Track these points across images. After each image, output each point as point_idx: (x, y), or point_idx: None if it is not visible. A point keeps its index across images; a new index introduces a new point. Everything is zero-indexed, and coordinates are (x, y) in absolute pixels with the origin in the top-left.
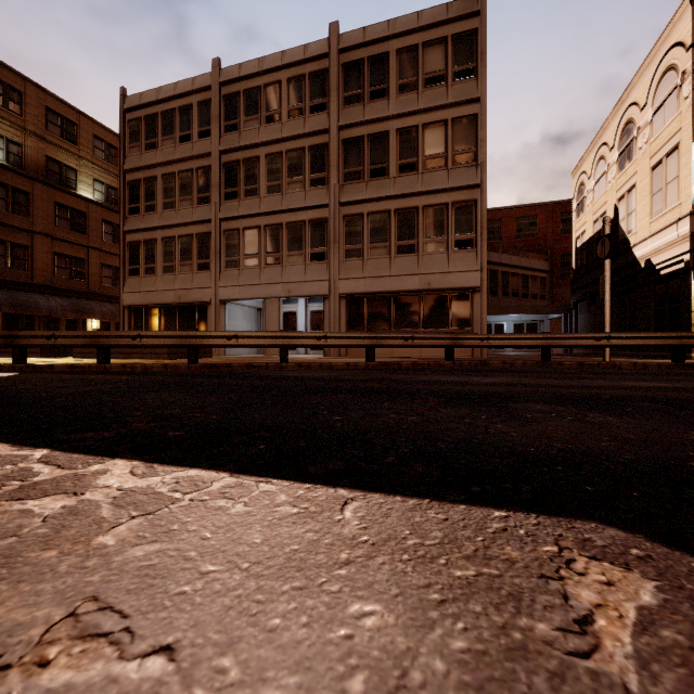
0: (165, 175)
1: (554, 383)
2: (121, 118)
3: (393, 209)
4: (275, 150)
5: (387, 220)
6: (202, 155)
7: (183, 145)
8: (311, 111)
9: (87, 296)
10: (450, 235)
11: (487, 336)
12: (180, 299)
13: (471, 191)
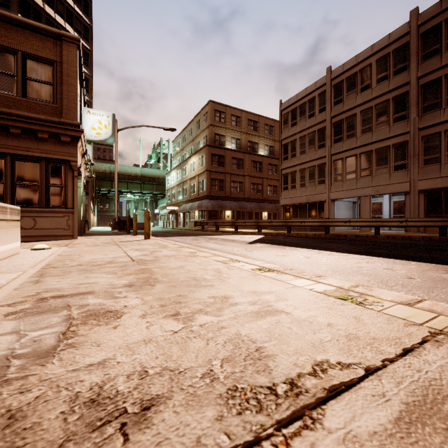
0: (300, 137)
1: None
2: (280, 115)
3: None
4: (367, 106)
5: None
6: (320, 122)
7: (310, 119)
8: (394, 74)
9: (262, 201)
10: None
11: None
12: (308, 200)
13: None
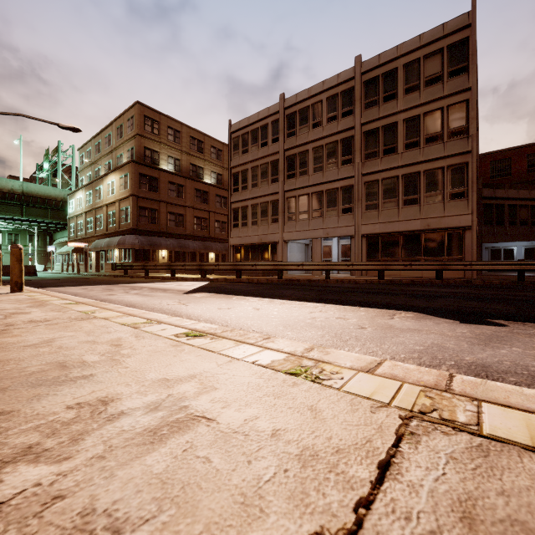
0: (252, 167)
1: (489, 293)
2: (229, 138)
3: (400, 175)
4: (319, 144)
5: (396, 183)
6: (274, 153)
7: (263, 149)
8: (342, 116)
9: (208, 239)
10: (445, 190)
11: (470, 263)
12: (261, 241)
13: (463, 156)
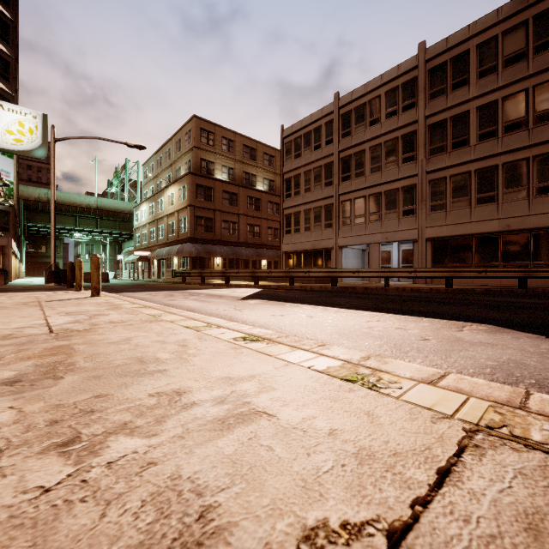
0: (305, 172)
1: None
2: (281, 143)
3: (473, 170)
4: (376, 143)
5: (468, 179)
6: (327, 156)
7: (316, 152)
8: (403, 110)
9: (261, 246)
10: (531, 184)
11: None
12: (314, 247)
13: None
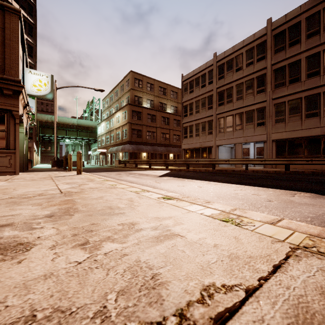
0: (196, 101)
1: None
2: (181, 84)
3: (303, 97)
4: (240, 82)
5: (299, 102)
6: (209, 91)
7: (202, 89)
8: (257, 61)
9: (169, 146)
10: None
11: None
12: (201, 146)
13: None
